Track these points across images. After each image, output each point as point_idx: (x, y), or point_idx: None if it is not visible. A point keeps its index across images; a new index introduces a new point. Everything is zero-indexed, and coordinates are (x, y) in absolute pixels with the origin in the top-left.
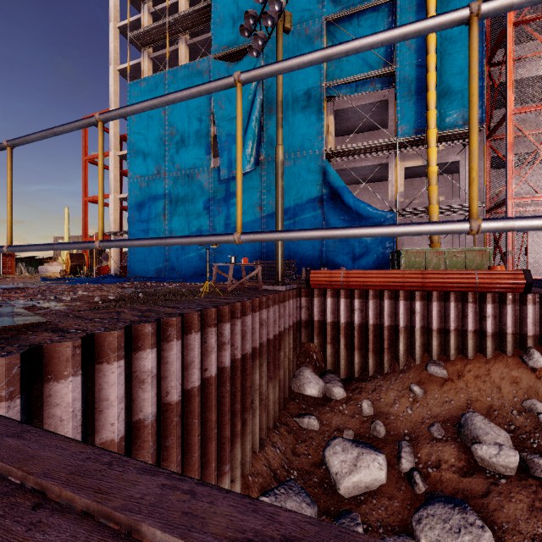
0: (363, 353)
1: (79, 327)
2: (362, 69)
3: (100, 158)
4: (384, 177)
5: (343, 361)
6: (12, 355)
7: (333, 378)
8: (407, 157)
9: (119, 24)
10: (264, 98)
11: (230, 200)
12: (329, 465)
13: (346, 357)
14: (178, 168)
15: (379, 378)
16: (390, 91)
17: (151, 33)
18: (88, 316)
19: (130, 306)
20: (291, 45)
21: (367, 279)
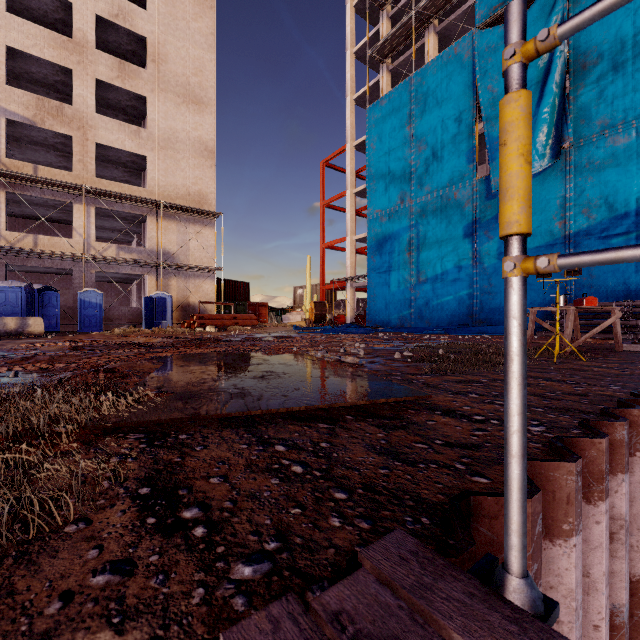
0: None
1: (474, 410)
2: None
3: None
4: None
5: None
6: (533, 493)
7: None
8: None
9: (355, 48)
10: (571, 51)
11: None
12: None
13: None
14: (427, 190)
15: None
16: None
17: (392, 39)
18: (444, 386)
19: (468, 370)
20: None
21: None
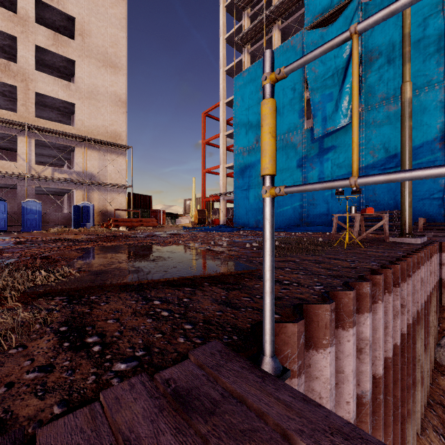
0: None
1: (285, 277)
2: None
3: None
4: None
5: None
6: (299, 320)
7: None
8: None
9: (226, 35)
10: (363, 48)
11: (324, 156)
12: None
13: None
14: None
15: None
16: None
17: (250, 32)
18: None
19: (290, 254)
20: None
21: None
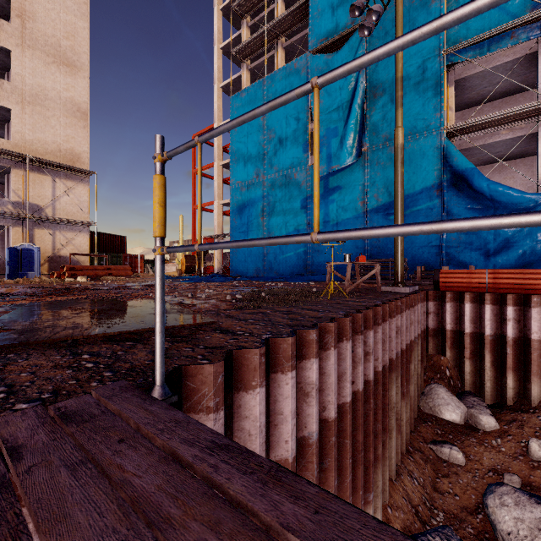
0: (521, 376)
1: (242, 329)
2: (499, 21)
3: None
4: (526, 152)
5: (489, 382)
6: (217, 362)
7: (476, 403)
8: None
9: (222, 45)
10: (367, 83)
11: (329, 196)
12: (495, 518)
13: (494, 378)
14: (275, 169)
15: None
16: (540, 40)
17: (250, 45)
18: (239, 316)
19: (266, 306)
20: None
21: (528, 280)
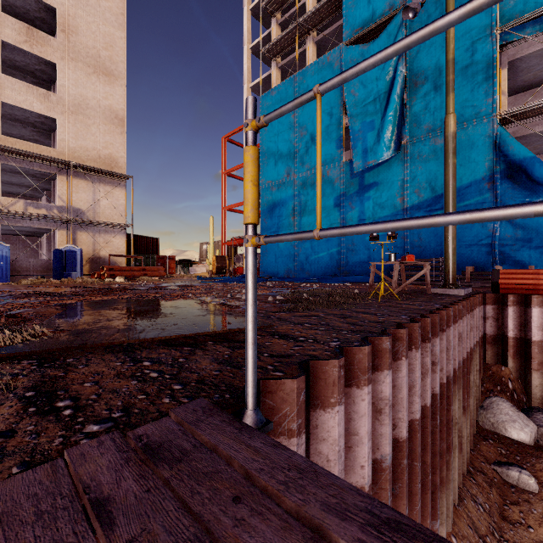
0: None
1: (302, 334)
2: None
3: None
4: None
5: None
6: (299, 376)
7: None
8: None
9: (251, 44)
10: (407, 71)
11: (364, 193)
12: None
13: None
14: (307, 167)
15: None
16: None
17: (280, 42)
18: (291, 319)
19: (315, 308)
20: None
21: None
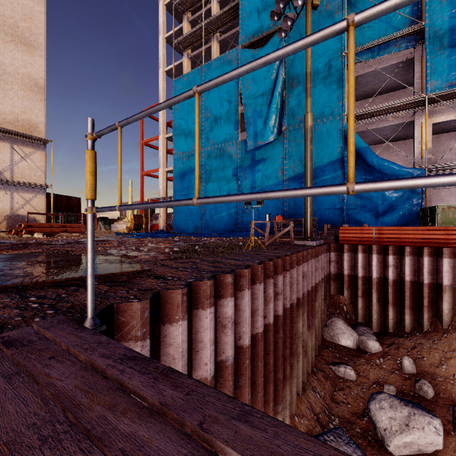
0: (398, 309)
1: (172, 275)
2: (385, 32)
3: (352, 74)
4: (406, 135)
5: (375, 315)
6: (144, 300)
7: (366, 331)
8: (436, 113)
9: (166, 35)
10: (286, 75)
11: (255, 167)
12: (376, 419)
13: (379, 312)
14: (211, 143)
15: (418, 335)
16: (416, 49)
17: (190, 37)
18: (172, 265)
19: (197, 257)
20: (312, 23)
21: (403, 235)
